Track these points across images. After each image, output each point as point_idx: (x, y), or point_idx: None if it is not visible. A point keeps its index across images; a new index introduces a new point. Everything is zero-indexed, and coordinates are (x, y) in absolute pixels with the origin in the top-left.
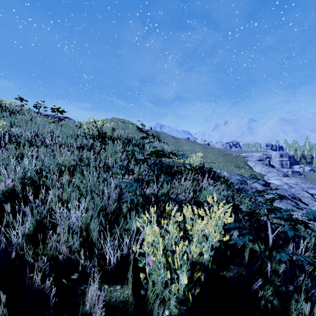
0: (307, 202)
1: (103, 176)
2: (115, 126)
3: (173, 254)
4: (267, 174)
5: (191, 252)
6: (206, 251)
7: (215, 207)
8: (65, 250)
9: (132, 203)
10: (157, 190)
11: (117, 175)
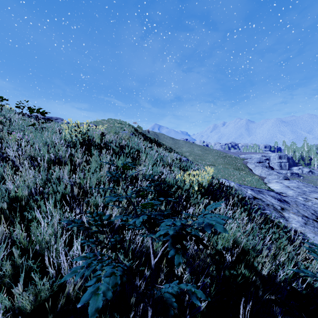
0: None
1: (70, 218)
2: (107, 129)
3: None
4: (268, 176)
5: None
6: None
7: None
8: None
9: None
10: (154, 262)
11: None
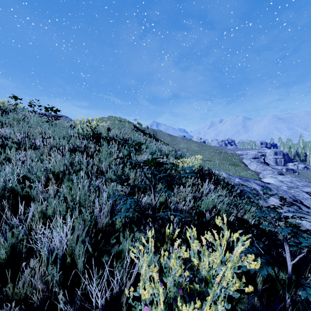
0: (308, 205)
1: (95, 184)
2: (111, 125)
3: (176, 304)
4: (262, 171)
5: (198, 290)
6: (220, 301)
7: (226, 232)
8: (43, 287)
9: (126, 216)
10: (155, 203)
11: (110, 182)
